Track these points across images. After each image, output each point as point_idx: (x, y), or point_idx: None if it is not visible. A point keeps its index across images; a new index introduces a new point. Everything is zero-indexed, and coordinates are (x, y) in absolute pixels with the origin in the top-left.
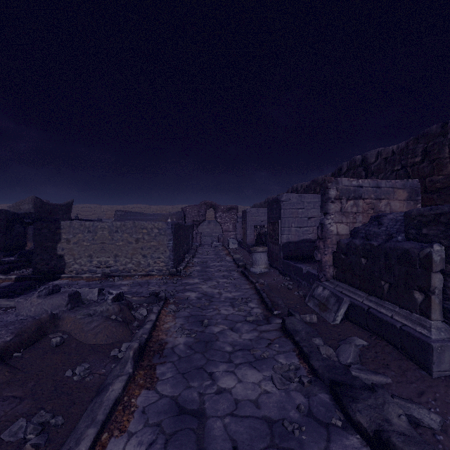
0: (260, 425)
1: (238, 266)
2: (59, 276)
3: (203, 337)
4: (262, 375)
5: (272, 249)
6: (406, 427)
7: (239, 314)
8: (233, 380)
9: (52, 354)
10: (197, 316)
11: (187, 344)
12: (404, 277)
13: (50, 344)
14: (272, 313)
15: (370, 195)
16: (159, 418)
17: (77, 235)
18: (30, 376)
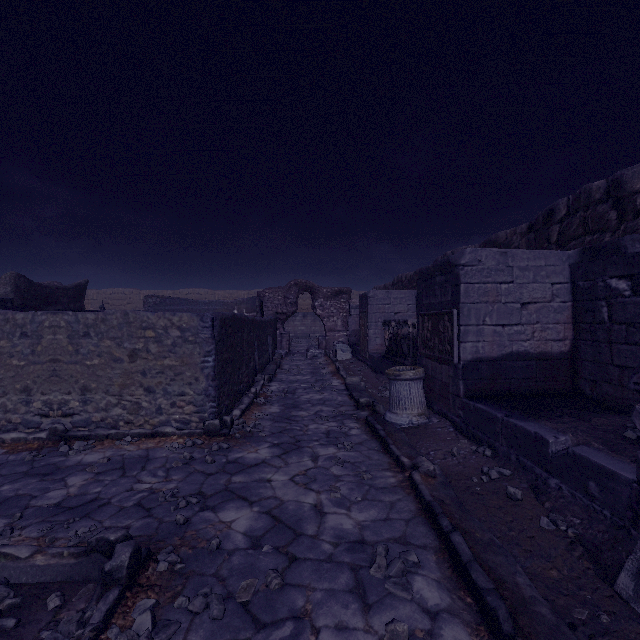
0: None
1: (358, 406)
2: None
3: None
4: None
5: (431, 372)
6: None
7: None
8: None
9: None
10: None
11: None
12: None
13: None
14: None
15: None
16: None
17: None
18: None
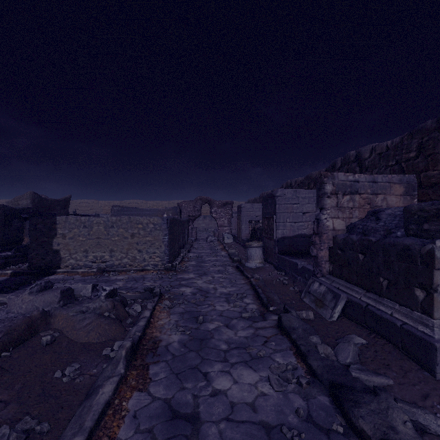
0: (257, 431)
1: (233, 261)
2: (55, 271)
3: (198, 335)
4: (259, 376)
5: (267, 244)
6: (412, 436)
7: (234, 310)
8: (229, 381)
9: (42, 354)
10: (192, 312)
11: (181, 341)
12: (404, 274)
13: (40, 343)
14: (268, 309)
15: (367, 190)
16: (151, 423)
17: (73, 230)
18: (17, 378)
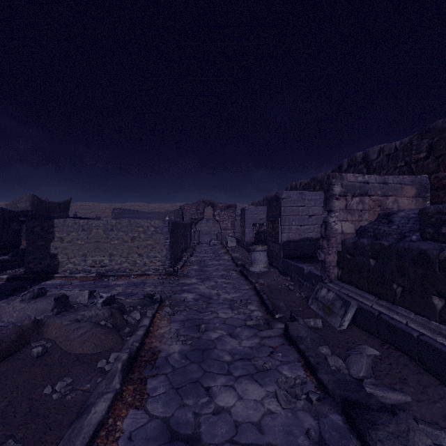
0: None
1: (237, 265)
2: (52, 276)
3: (200, 345)
4: (265, 391)
5: (272, 248)
6: None
7: (238, 318)
8: (233, 397)
9: (32, 367)
10: (193, 319)
11: (182, 352)
12: (421, 280)
13: (31, 355)
14: (273, 316)
15: (377, 191)
16: (148, 445)
17: (71, 233)
18: (3, 394)
